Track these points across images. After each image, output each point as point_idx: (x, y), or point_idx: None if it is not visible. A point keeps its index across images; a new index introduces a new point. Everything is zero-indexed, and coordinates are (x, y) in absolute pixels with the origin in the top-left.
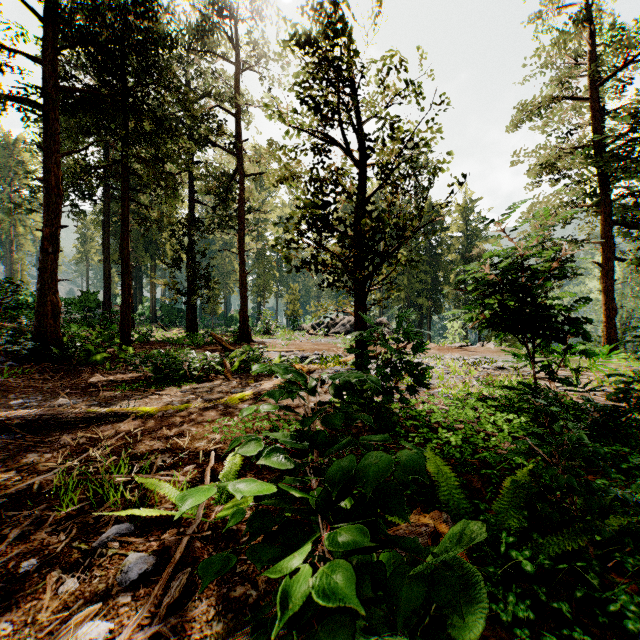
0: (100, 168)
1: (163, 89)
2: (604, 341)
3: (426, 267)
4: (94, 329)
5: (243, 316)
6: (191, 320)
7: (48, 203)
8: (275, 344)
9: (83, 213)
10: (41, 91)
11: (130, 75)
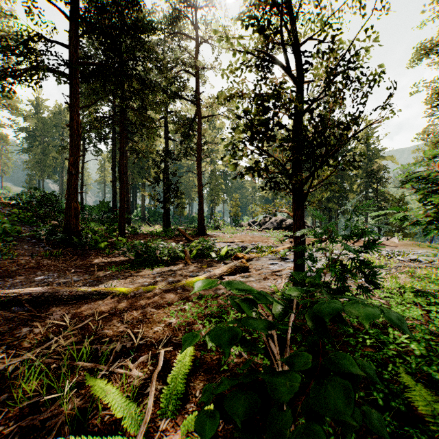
0: (106, 117)
1: (146, 60)
2: None
3: (334, 180)
4: (104, 225)
5: (200, 216)
6: (166, 219)
7: (72, 141)
8: (222, 236)
9: (100, 151)
10: (66, 64)
11: (124, 52)
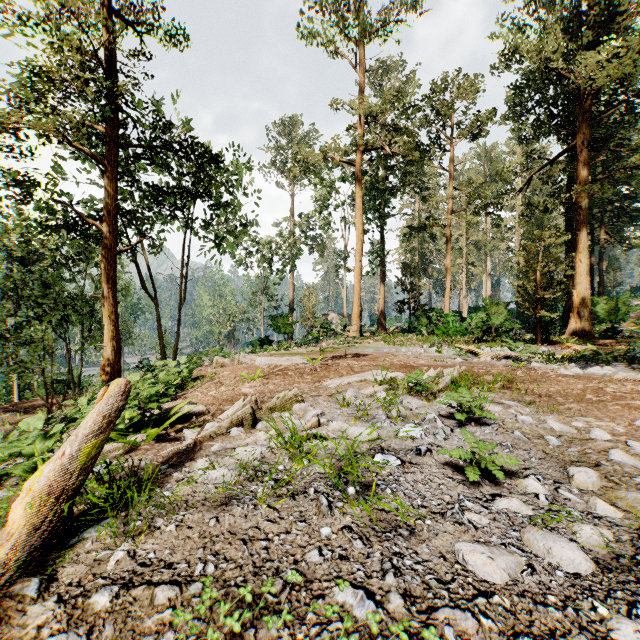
0: None
1: None
2: (115, 346)
3: None
4: None
5: None
6: None
7: None
8: None
9: None
10: None
11: None
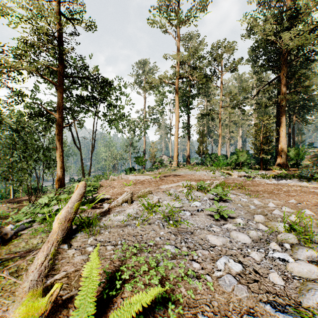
0: None
1: None
2: (62, 171)
3: None
4: None
5: None
6: None
7: None
8: None
9: None
10: None
11: None
